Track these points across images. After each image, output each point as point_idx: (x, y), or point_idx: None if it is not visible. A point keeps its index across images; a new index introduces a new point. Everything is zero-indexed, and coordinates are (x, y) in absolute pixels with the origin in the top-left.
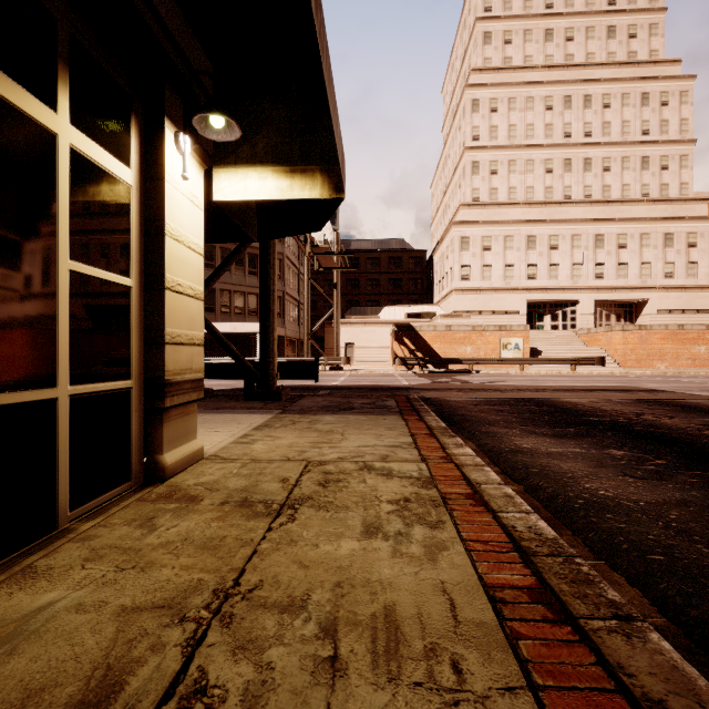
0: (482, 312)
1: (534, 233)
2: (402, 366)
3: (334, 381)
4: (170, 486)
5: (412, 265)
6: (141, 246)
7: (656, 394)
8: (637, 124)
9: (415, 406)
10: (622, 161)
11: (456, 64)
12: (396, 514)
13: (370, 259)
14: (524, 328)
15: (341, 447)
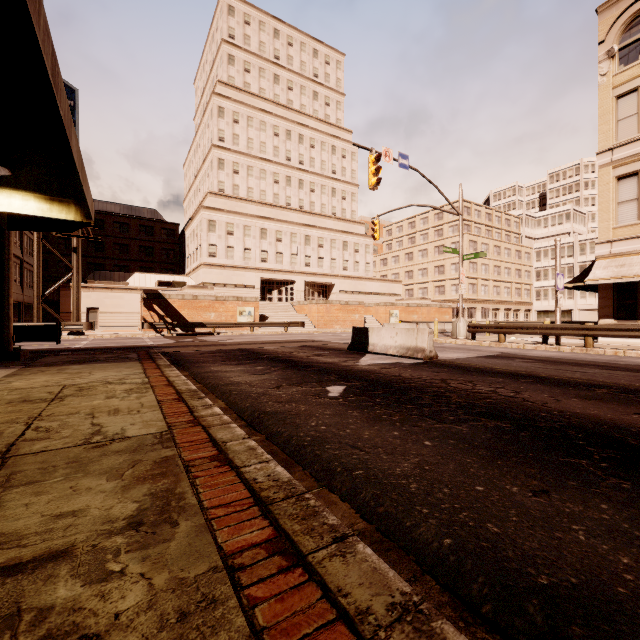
0: (226, 285)
1: (266, 227)
2: (152, 330)
3: (75, 345)
4: None
5: (165, 235)
6: None
7: (315, 343)
8: (330, 165)
9: (153, 356)
10: (321, 187)
11: (207, 67)
12: (124, 393)
13: (118, 223)
14: (255, 299)
15: (90, 378)
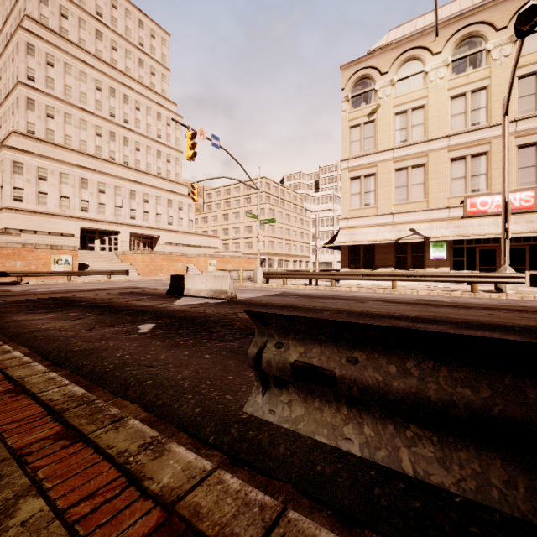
0: (38, 232)
1: (87, 177)
2: None
3: None
4: None
5: None
6: None
7: (137, 289)
8: (155, 129)
9: None
10: (147, 148)
11: None
12: None
13: None
14: (74, 248)
15: None
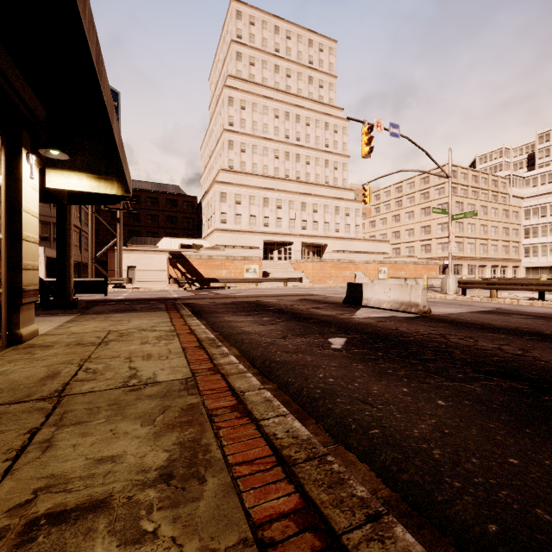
0: (235, 247)
1: (268, 196)
2: (176, 284)
3: (118, 296)
4: (28, 345)
5: (186, 207)
6: (5, 216)
7: (312, 296)
8: (323, 140)
9: (178, 306)
10: (315, 160)
11: (219, 65)
12: (155, 339)
13: (150, 198)
14: (259, 259)
15: (129, 325)
